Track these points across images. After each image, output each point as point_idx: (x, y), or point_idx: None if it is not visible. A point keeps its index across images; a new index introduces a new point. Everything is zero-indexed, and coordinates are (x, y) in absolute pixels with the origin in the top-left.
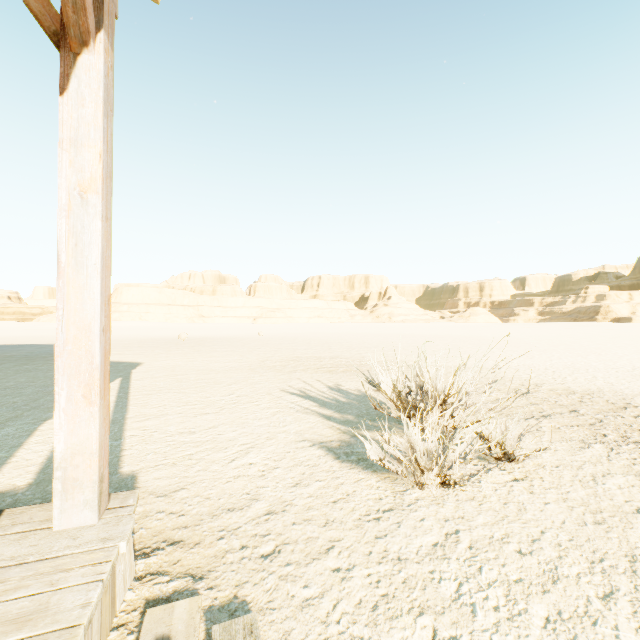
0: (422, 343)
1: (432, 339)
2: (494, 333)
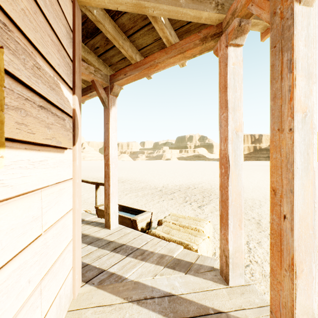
0: (87, 169)
1: (93, 168)
2: (121, 165)
